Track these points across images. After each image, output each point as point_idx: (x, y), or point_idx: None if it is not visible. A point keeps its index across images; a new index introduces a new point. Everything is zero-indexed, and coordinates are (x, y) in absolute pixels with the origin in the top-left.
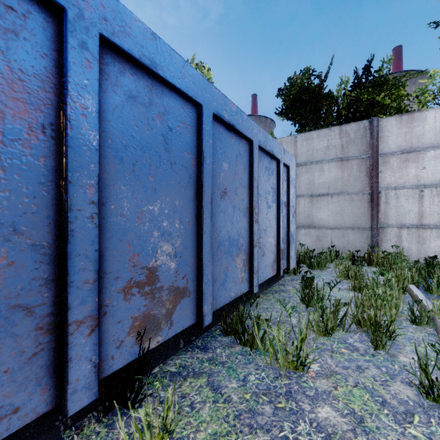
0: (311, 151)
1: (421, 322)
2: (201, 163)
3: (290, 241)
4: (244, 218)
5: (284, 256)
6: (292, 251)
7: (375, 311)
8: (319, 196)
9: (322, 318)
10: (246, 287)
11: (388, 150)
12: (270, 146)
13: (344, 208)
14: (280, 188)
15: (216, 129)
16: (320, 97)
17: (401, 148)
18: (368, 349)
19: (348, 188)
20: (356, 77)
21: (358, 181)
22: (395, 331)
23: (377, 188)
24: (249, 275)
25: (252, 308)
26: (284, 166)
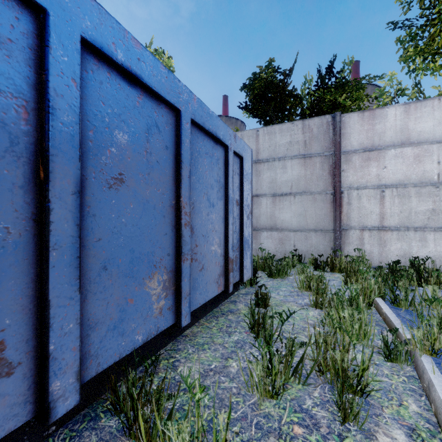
0: (273, 147)
1: (396, 357)
2: (44, 118)
3: (244, 248)
4: (165, 220)
5: (236, 267)
6: (247, 260)
7: (341, 357)
8: (281, 195)
9: (271, 365)
10: (169, 320)
11: (351, 147)
12: (212, 126)
13: (307, 209)
14: (228, 182)
15: (98, 72)
16: (285, 93)
17: (363, 145)
18: (333, 422)
19: (311, 187)
20: (319, 76)
21: (321, 180)
22: (369, 384)
23: (339, 188)
24: (175, 301)
25: (182, 345)
26: (236, 156)
